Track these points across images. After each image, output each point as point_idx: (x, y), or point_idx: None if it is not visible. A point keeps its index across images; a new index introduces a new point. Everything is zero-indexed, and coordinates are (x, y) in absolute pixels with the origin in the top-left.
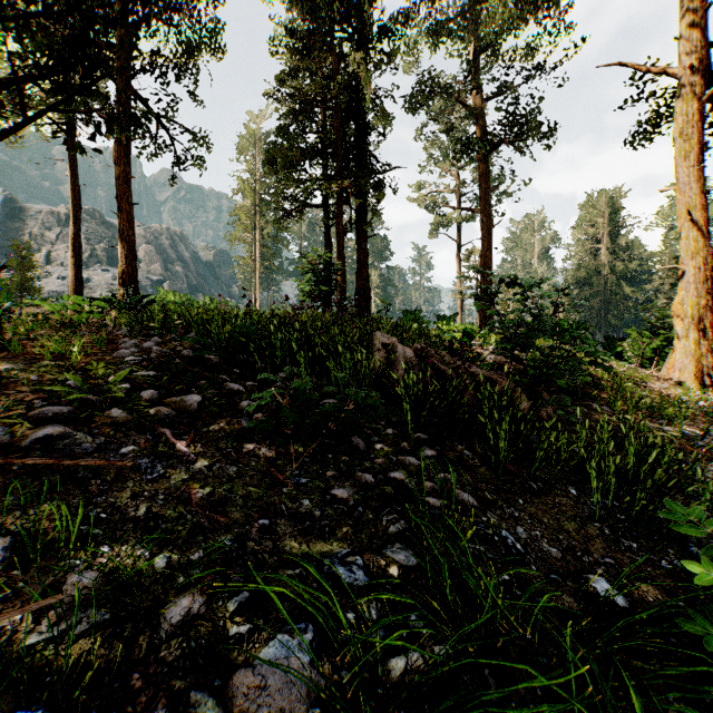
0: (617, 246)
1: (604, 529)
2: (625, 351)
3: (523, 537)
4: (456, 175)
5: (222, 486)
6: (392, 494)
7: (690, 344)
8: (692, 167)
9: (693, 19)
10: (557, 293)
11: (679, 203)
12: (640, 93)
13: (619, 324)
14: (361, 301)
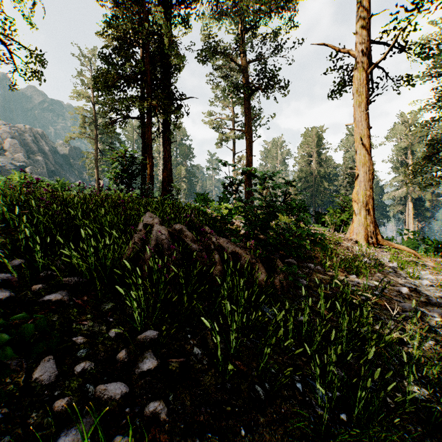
0: (321, 160)
1: None
2: (326, 221)
3: None
4: (232, 109)
5: None
6: None
7: (362, 218)
8: (363, 112)
9: (364, 23)
10: (286, 184)
11: (356, 133)
12: (334, 66)
13: (322, 204)
14: (166, 186)
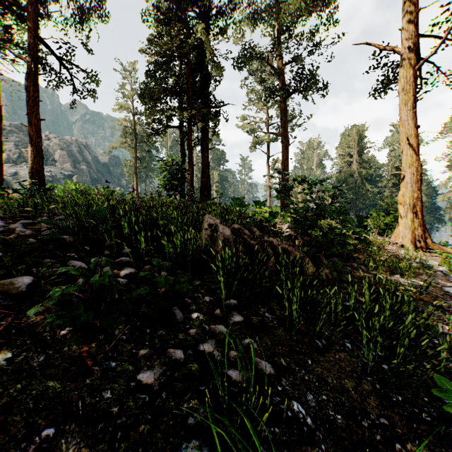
0: (362, 160)
1: (375, 384)
2: (369, 225)
3: (312, 405)
4: (266, 112)
5: (16, 384)
6: (198, 371)
7: (408, 221)
8: (410, 110)
9: (410, 18)
10: (333, 189)
11: (402, 133)
12: (378, 63)
13: (363, 207)
14: (204, 191)
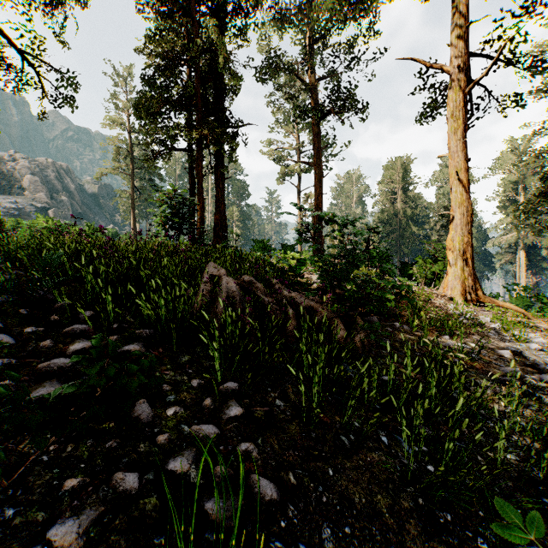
0: (407, 197)
1: (417, 497)
2: (414, 273)
3: (329, 547)
4: (297, 137)
5: None
6: (156, 510)
7: (458, 270)
8: (459, 140)
9: (460, 32)
10: (369, 231)
11: (451, 166)
12: (424, 84)
13: (409, 252)
14: (219, 231)
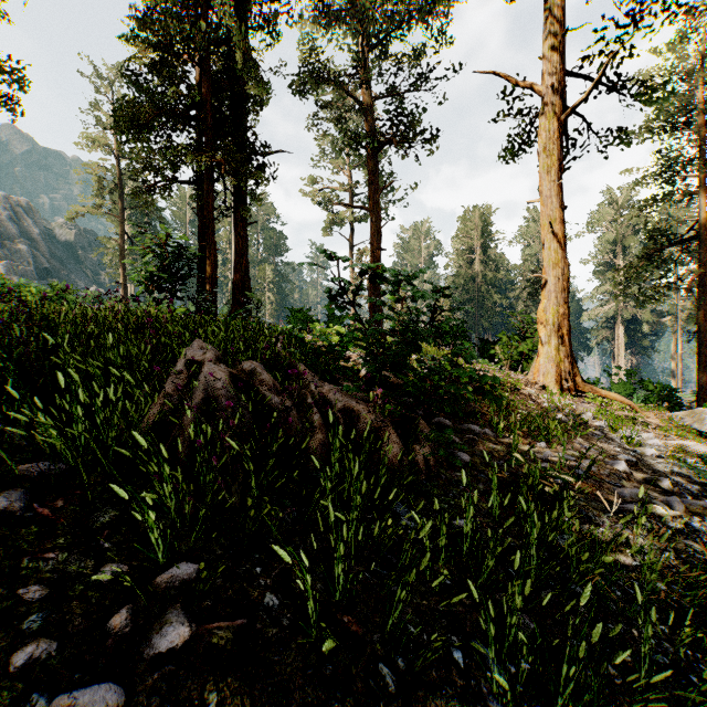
0: (488, 258)
1: None
2: (497, 354)
3: None
4: (349, 174)
5: None
6: None
7: (552, 350)
8: (554, 182)
9: (555, 42)
10: (435, 293)
11: (543, 215)
12: (510, 109)
13: (490, 327)
14: (239, 296)
